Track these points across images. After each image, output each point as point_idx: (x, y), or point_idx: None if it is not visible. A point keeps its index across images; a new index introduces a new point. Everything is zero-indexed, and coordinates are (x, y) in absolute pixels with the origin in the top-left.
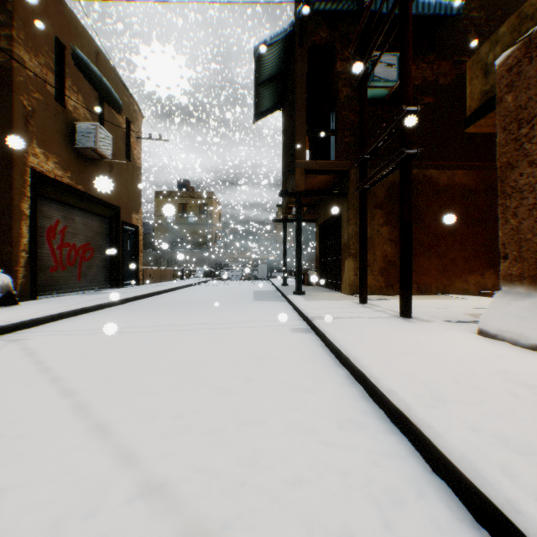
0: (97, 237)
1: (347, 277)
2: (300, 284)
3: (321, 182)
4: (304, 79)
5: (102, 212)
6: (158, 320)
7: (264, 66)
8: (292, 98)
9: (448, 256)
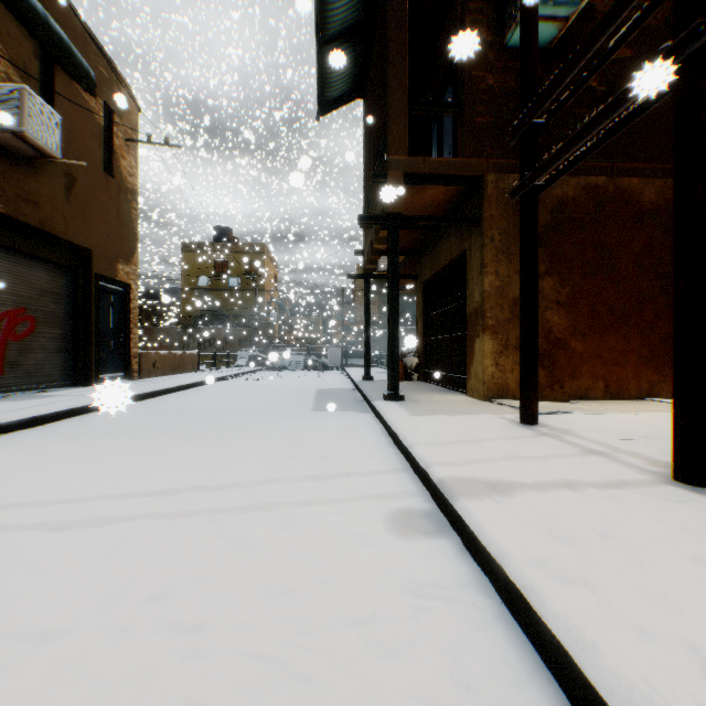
0: (45, 298)
1: (481, 368)
2: (397, 382)
3: (431, 205)
4: (404, 9)
5: (54, 256)
6: (67, 477)
7: (333, 2)
8: (380, 65)
9: (657, 331)
